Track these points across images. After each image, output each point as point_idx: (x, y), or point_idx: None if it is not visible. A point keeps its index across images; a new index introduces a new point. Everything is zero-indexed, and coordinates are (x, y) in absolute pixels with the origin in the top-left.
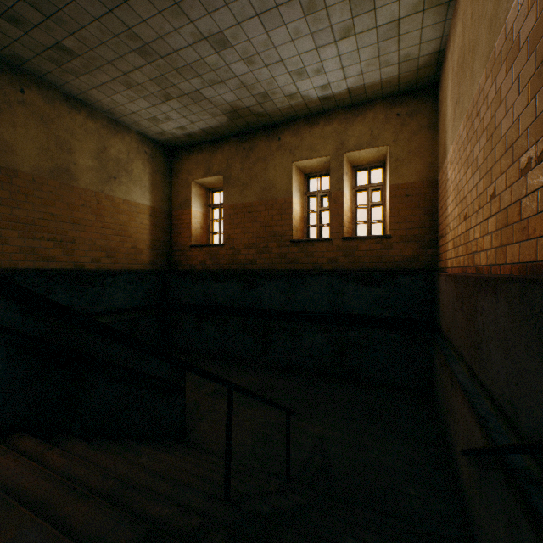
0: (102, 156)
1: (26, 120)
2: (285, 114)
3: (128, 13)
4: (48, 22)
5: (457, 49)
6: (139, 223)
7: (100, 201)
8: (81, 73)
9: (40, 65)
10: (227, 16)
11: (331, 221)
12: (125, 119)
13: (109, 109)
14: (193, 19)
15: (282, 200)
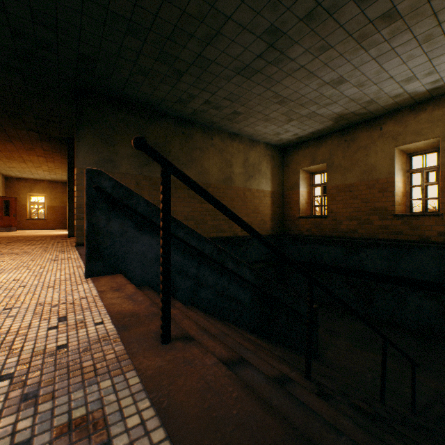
0: (245, 164)
1: (213, 154)
2: (387, 109)
3: (278, 87)
4: (232, 104)
5: None
6: (264, 203)
7: (244, 193)
8: (241, 121)
9: (221, 123)
10: (347, 67)
11: (440, 197)
12: (258, 137)
13: (250, 134)
14: (320, 76)
15: (384, 180)
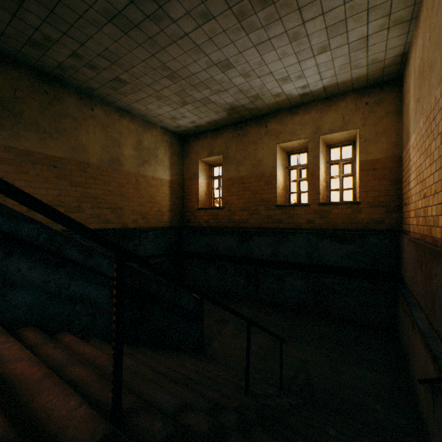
0: (139, 147)
1: (94, 128)
2: (271, 108)
3: (164, 55)
4: (112, 66)
5: (418, 58)
6: (162, 193)
7: (137, 179)
8: (129, 93)
9: (103, 91)
10: (232, 49)
11: (308, 190)
12: (154, 119)
13: (143, 113)
14: (208, 54)
15: (269, 174)
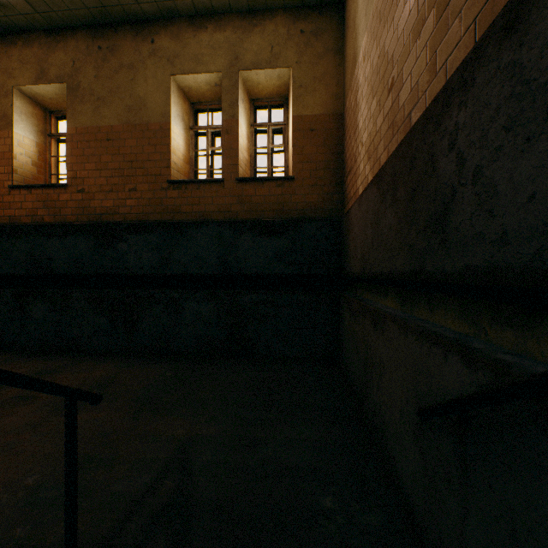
0: None
1: None
2: (159, 2)
3: None
4: None
5: None
6: None
7: None
8: None
9: None
10: None
11: (223, 157)
12: None
13: None
14: None
15: (158, 126)
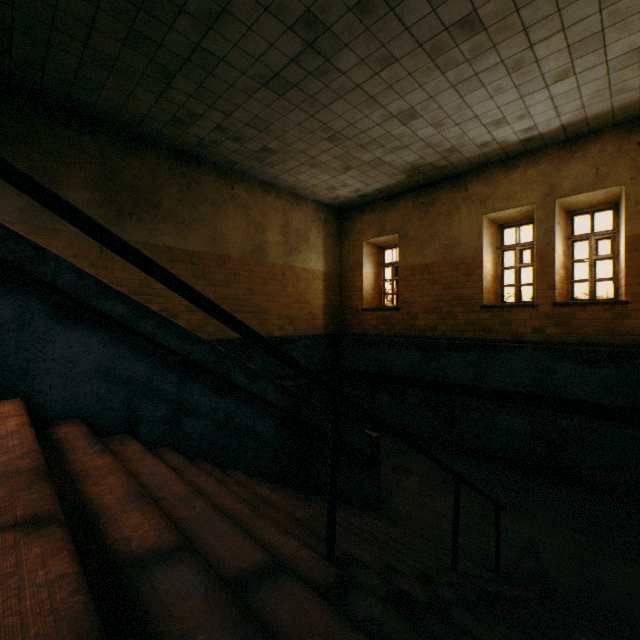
0: (285, 230)
1: (234, 211)
2: (474, 162)
3: (326, 114)
4: (261, 135)
5: None
6: (314, 289)
7: (284, 272)
8: (276, 164)
9: (246, 165)
10: (420, 94)
11: (535, 282)
12: (305, 191)
13: (292, 186)
14: (385, 105)
15: (470, 259)
